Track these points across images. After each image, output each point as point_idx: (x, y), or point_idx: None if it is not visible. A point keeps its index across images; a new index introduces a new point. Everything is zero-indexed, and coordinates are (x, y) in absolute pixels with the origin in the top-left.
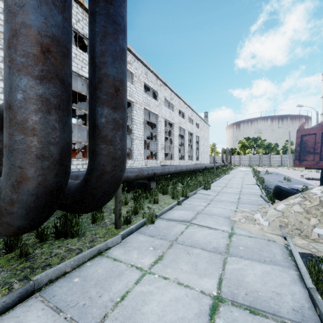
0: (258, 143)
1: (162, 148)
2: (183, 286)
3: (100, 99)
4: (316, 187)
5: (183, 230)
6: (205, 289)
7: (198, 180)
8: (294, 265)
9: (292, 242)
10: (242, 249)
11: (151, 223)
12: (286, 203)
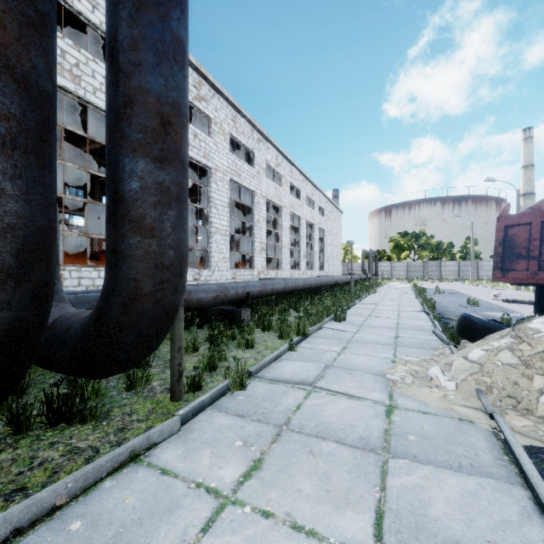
0: (421, 242)
1: (261, 249)
2: (305, 535)
3: (129, 141)
4: (536, 318)
5: (300, 402)
6: (349, 541)
7: (324, 304)
8: (518, 474)
9: (508, 425)
10: (414, 440)
11: (240, 388)
12: (485, 348)
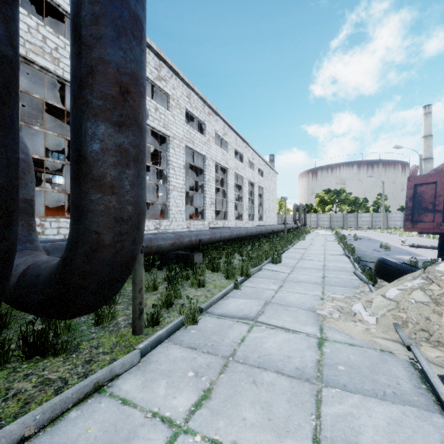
0: (341, 197)
1: (211, 204)
2: None
3: (91, 107)
4: (442, 262)
5: (244, 335)
6: None
7: (263, 249)
8: (436, 402)
9: (424, 356)
10: (343, 370)
11: (193, 323)
12: (401, 287)
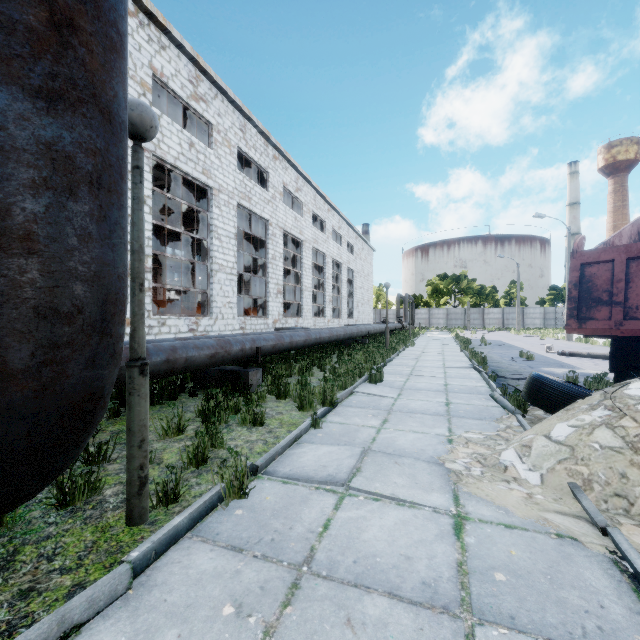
0: (462, 286)
1: (278, 292)
2: None
3: None
4: (630, 381)
5: (329, 517)
6: None
7: (355, 361)
8: None
9: (635, 549)
10: (505, 583)
11: (240, 495)
12: (574, 423)
